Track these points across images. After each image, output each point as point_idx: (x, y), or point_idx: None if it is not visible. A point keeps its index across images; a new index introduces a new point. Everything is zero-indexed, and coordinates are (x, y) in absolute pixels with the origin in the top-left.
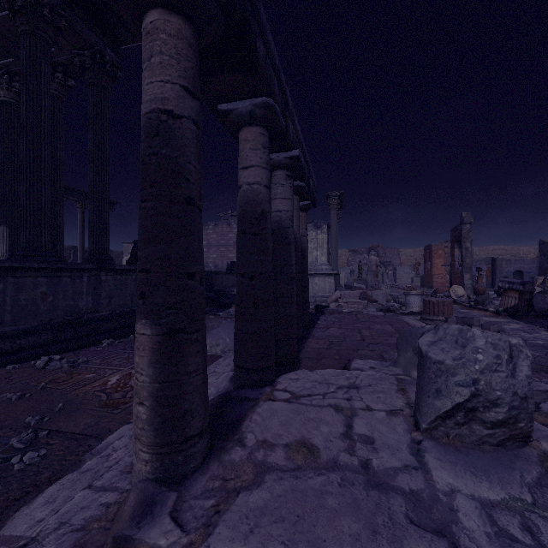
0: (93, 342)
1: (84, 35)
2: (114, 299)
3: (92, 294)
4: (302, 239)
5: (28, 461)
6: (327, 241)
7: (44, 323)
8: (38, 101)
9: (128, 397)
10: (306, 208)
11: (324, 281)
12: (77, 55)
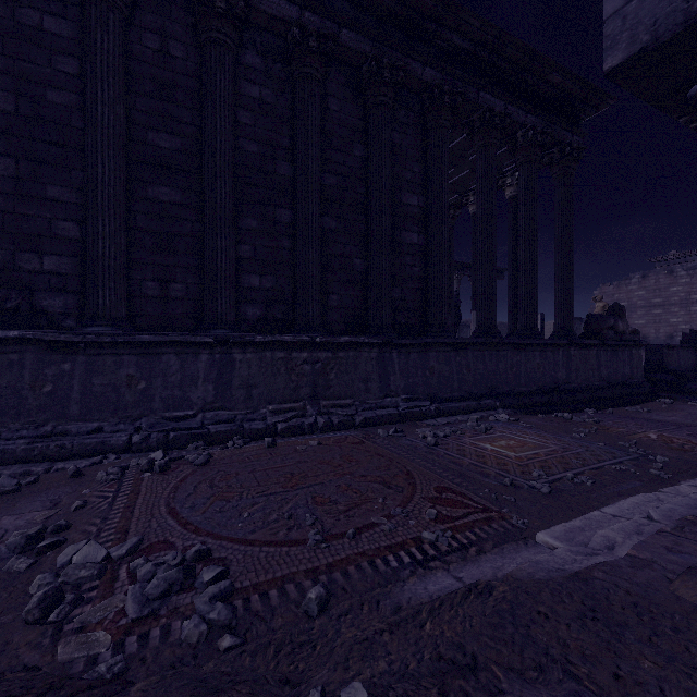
0: (576, 409)
1: (558, 137)
2: (579, 373)
3: (565, 367)
4: None
5: (663, 459)
6: None
7: (538, 388)
8: (532, 212)
9: (687, 448)
10: None
11: None
12: (545, 155)
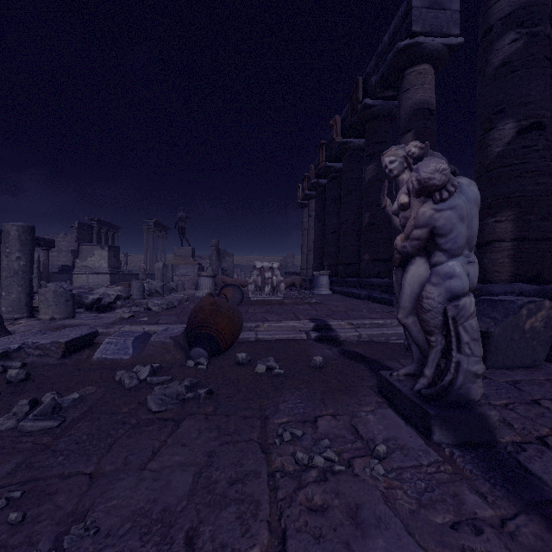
0: None
1: None
2: None
3: None
4: (46, 260)
5: None
6: (108, 256)
7: None
8: None
9: None
10: (47, 249)
11: (104, 277)
12: None
